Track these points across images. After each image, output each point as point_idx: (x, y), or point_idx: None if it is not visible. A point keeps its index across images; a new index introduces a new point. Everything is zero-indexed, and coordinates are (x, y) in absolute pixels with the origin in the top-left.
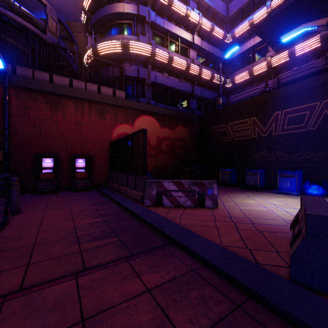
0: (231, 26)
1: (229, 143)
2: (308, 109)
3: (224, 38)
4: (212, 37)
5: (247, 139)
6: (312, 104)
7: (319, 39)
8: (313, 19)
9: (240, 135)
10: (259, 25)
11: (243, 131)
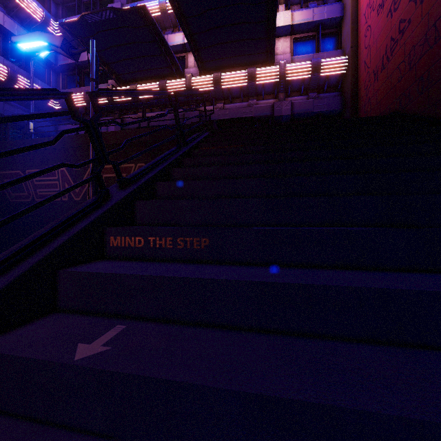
0: (65, 12)
1: (28, 205)
2: (124, 171)
3: (44, 22)
4: (17, 7)
5: (55, 202)
6: (128, 165)
7: (159, 88)
8: (149, 59)
9: (44, 194)
10: (73, 25)
11: (48, 188)
